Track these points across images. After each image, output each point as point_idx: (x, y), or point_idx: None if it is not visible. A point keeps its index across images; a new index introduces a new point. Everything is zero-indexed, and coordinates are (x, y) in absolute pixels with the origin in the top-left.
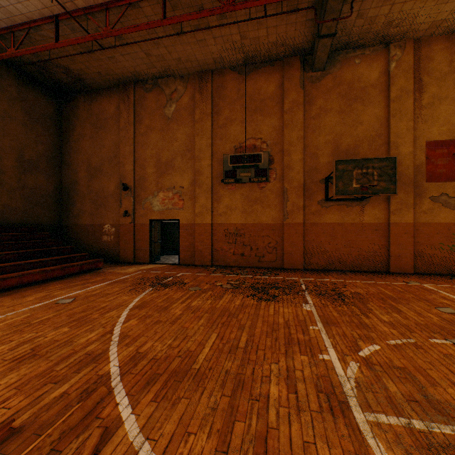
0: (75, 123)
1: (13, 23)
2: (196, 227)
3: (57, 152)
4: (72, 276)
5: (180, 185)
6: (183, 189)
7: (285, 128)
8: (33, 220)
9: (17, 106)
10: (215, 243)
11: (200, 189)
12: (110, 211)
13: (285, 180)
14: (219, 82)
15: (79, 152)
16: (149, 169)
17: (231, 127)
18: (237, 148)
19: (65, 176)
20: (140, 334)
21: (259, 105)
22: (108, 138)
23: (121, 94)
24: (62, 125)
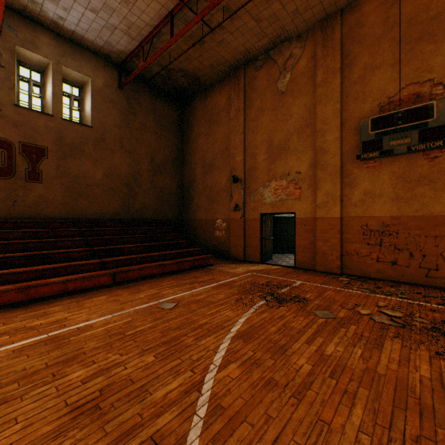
0: (192, 124)
1: (141, 38)
2: (317, 222)
3: (180, 154)
4: (184, 272)
5: (296, 170)
6: (300, 175)
7: None
8: (161, 215)
9: (150, 118)
10: (346, 244)
11: (324, 172)
12: (221, 206)
13: None
14: (352, 22)
15: (196, 151)
16: (259, 157)
17: (372, 78)
18: (384, 106)
19: (185, 175)
20: (240, 411)
21: (427, 27)
22: (219, 131)
23: (231, 82)
24: (183, 128)
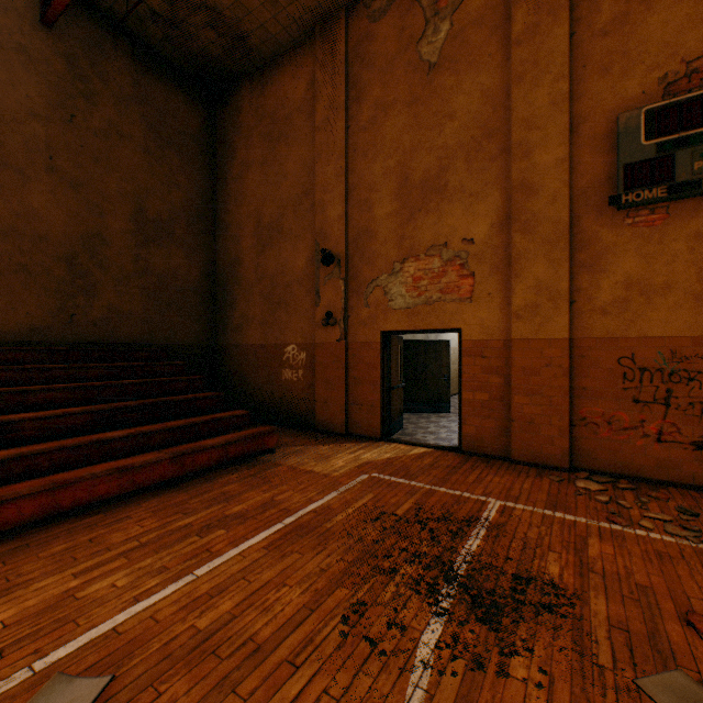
0: (234, 143)
1: None
2: (515, 351)
3: (207, 205)
4: (199, 478)
5: (464, 235)
6: (472, 245)
7: None
8: (161, 336)
9: (132, 114)
10: (582, 400)
11: (529, 237)
12: (296, 315)
13: None
14: None
15: (242, 199)
16: (380, 208)
17: (646, 18)
18: (675, 82)
19: (220, 252)
20: None
21: None
22: (292, 156)
23: (317, 47)
24: (216, 153)
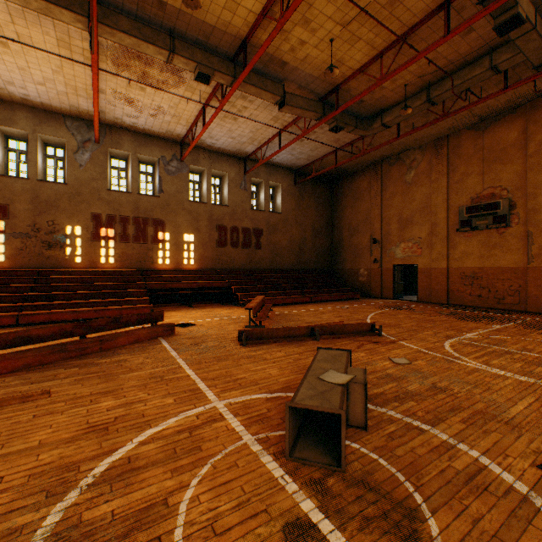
0: (340, 198)
1: (314, 160)
2: (432, 271)
3: (330, 220)
4: (342, 300)
5: (418, 236)
6: (421, 239)
7: (529, 172)
8: (318, 266)
9: (311, 199)
10: (450, 285)
11: (436, 238)
12: (363, 259)
13: (529, 224)
14: (454, 143)
15: (343, 218)
16: (392, 226)
17: (466, 181)
18: (473, 199)
19: (334, 236)
20: (379, 318)
21: (498, 155)
22: (362, 206)
23: (371, 172)
24: (333, 201)
